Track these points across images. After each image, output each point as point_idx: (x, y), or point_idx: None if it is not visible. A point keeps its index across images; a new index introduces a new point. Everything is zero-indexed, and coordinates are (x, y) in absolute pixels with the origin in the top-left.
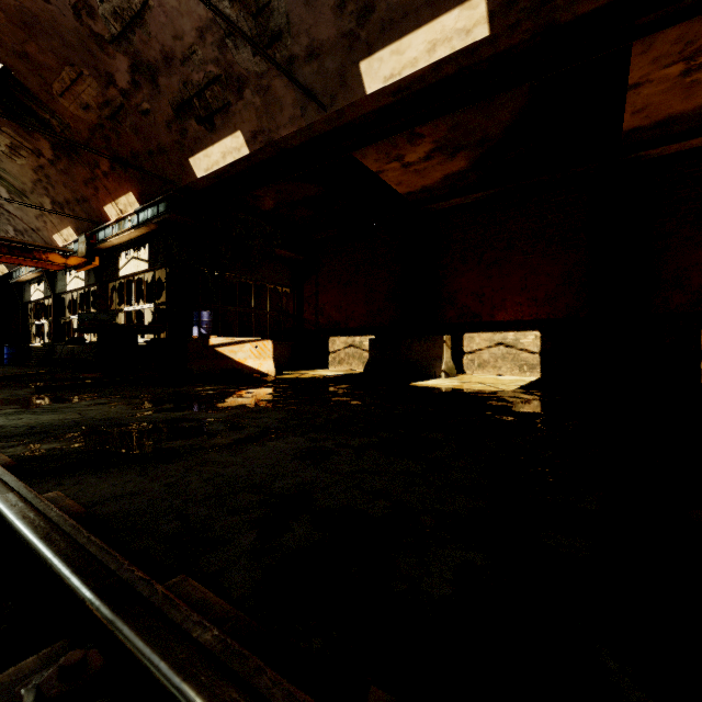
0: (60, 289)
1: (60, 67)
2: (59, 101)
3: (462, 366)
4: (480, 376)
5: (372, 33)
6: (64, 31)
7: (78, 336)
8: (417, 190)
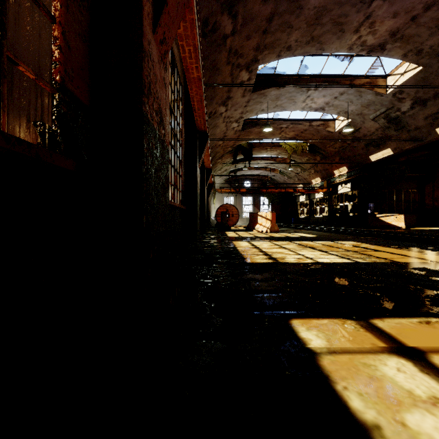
0: (312, 197)
1: (330, 142)
2: (327, 148)
3: None
4: None
5: (438, 122)
6: (334, 136)
7: (319, 214)
8: None
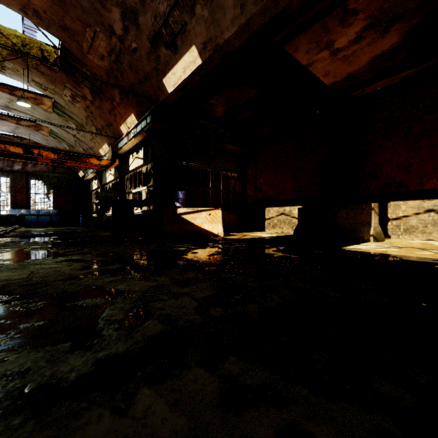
0: (104, 181)
1: (84, 30)
2: (88, 57)
3: (386, 231)
4: (410, 241)
5: None
6: None
7: None
8: (342, 79)
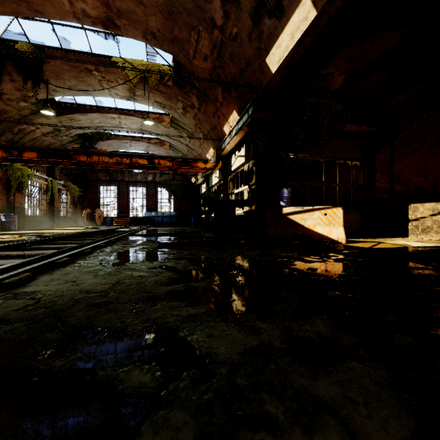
0: (210, 185)
1: (189, 35)
2: (194, 63)
3: None
4: None
5: None
6: (185, 2)
7: None
8: None
